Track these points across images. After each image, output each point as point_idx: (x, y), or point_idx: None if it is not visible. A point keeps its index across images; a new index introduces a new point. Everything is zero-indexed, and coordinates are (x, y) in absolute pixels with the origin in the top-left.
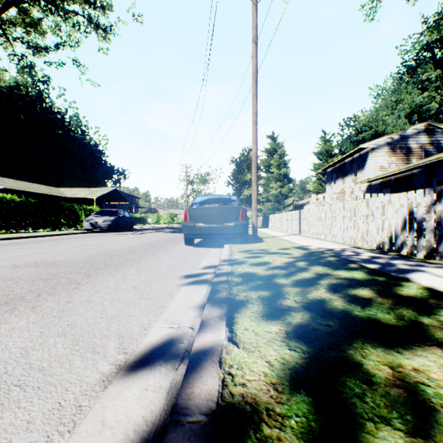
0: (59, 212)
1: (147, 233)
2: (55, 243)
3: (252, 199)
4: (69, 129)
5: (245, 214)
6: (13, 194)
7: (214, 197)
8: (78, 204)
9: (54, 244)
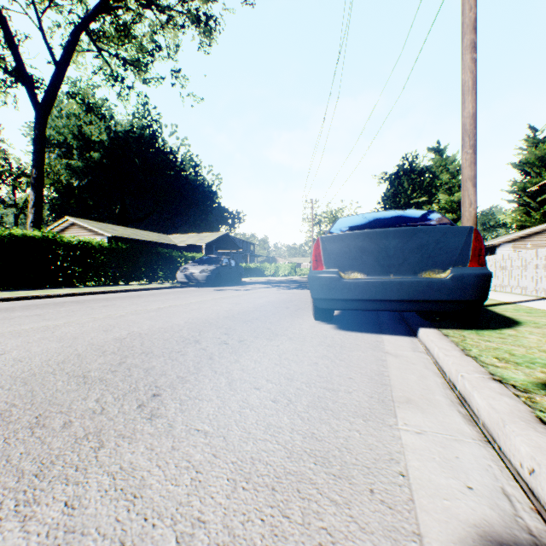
0: (155, 261)
1: (255, 289)
2: (103, 306)
3: (462, 219)
4: (180, 169)
5: (483, 248)
6: (122, 243)
7: (381, 214)
8: (177, 251)
9: (99, 308)
